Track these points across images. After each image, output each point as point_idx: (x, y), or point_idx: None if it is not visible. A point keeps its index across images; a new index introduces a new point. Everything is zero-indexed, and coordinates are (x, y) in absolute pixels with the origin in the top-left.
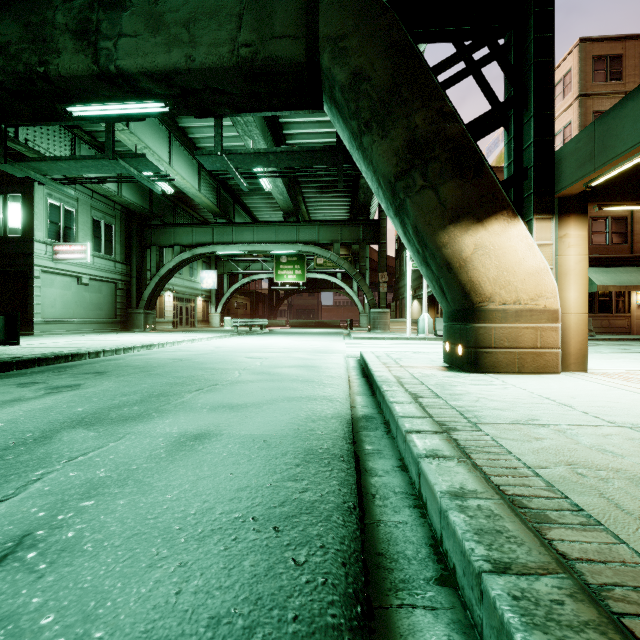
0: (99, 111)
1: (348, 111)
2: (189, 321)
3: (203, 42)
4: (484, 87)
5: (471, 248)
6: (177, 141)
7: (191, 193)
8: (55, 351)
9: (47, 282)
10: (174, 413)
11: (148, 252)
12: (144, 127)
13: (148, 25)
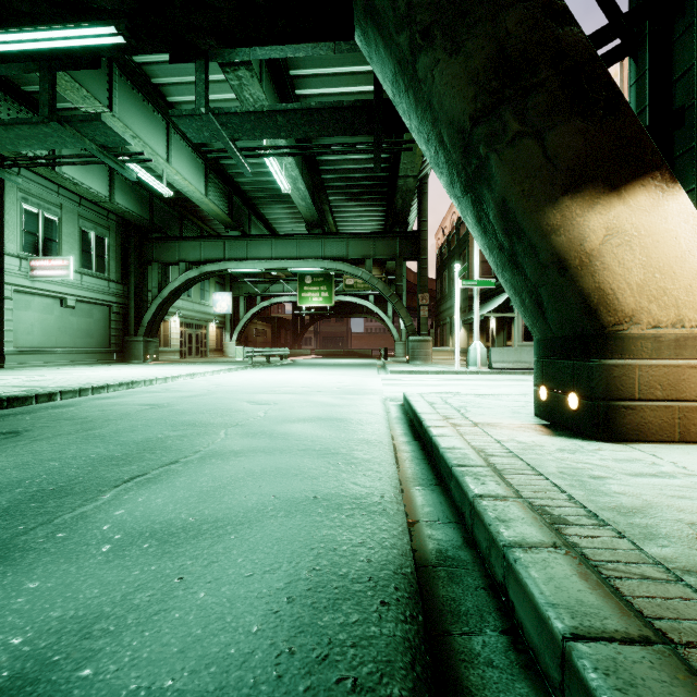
0: (22, 43)
1: (394, 17)
2: (200, 350)
3: None
4: None
5: (600, 234)
6: (177, 134)
7: (196, 198)
8: None
9: (22, 304)
10: (27, 563)
11: (150, 270)
12: (133, 112)
13: None
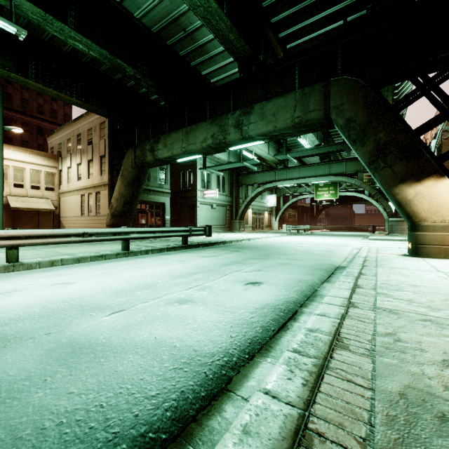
0: (239, 147)
1: (344, 135)
2: (260, 226)
3: (280, 120)
4: (433, 101)
5: (413, 195)
6: None
7: (264, 156)
8: (217, 240)
9: (201, 208)
10: (275, 259)
11: (240, 188)
12: None
13: (259, 117)
